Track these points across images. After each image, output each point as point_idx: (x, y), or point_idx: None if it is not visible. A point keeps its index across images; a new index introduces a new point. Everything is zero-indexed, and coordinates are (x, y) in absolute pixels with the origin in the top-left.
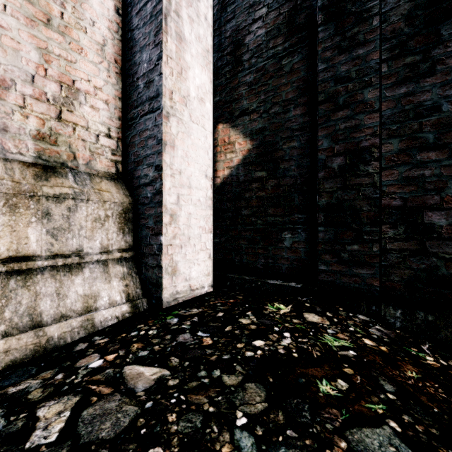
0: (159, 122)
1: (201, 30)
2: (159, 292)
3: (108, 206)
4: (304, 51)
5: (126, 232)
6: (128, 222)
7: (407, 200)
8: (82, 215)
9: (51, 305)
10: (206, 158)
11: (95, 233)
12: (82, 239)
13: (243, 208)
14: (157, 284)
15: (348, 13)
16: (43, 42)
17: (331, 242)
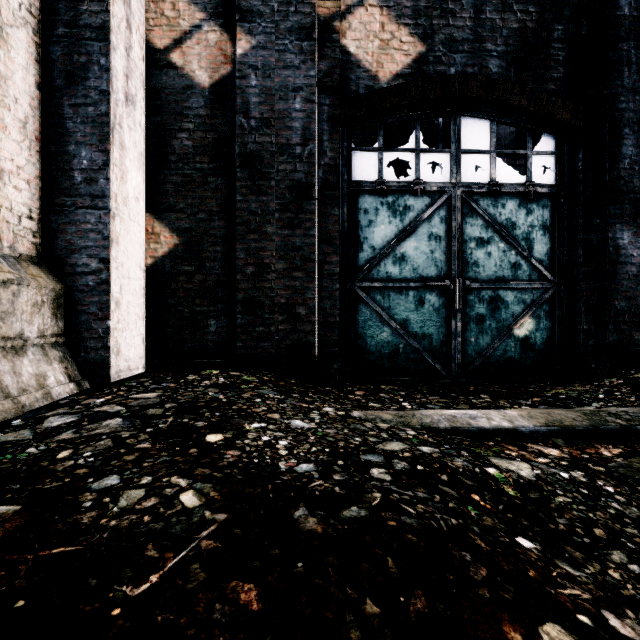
0: (107, 221)
1: (137, 136)
2: (106, 370)
3: (44, 292)
4: (226, 177)
5: (59, 317)
6: (60, 308)
7: (289, 299)
8: (23, 300)
9: (13, 381)
10: (141, 251)
11: (34, 318)
12: (24, 323)
13: (169, 298)
14: (104, 363)
15: (257, 168)
16: None
17: (246, 326)
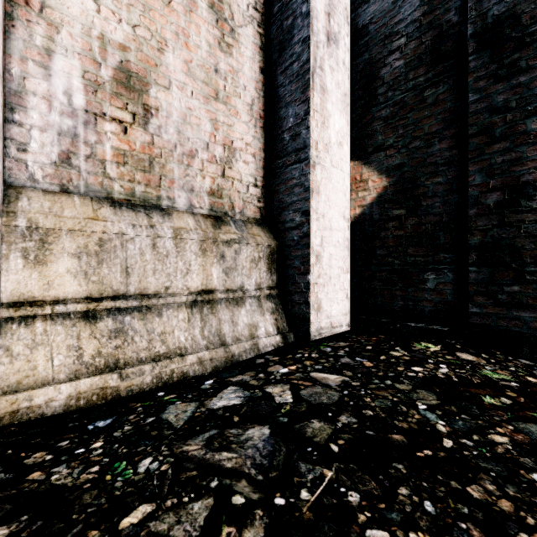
0: (307, 171)
1: (340, 76)
2: (306, 326)
3: (260, 249)
4: (450, 80)
5: (273, 271)
6: (274, 263)
7: None
8: (243, 256)
9: (229, 329)
10: (344, 200)
11: (252, 272)
12: (244, 277)
13: (377, 248)
14: (305, 319)
15: (506, 38)
16: (213, 114)
17: (485, 283)
